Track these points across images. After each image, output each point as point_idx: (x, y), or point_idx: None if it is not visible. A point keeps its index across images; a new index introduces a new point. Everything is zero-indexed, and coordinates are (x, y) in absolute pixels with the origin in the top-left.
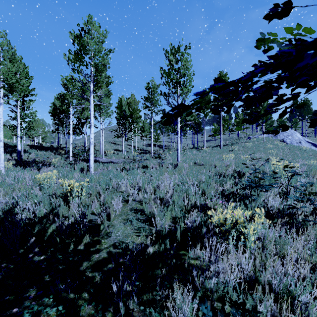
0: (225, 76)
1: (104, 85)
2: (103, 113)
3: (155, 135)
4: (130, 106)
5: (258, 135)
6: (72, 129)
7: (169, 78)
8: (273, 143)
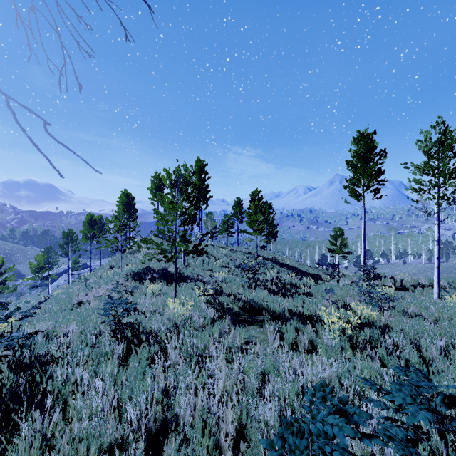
0: None
1: None
2: None
3: None
4: None
5: None
6: None
7: None
8: None
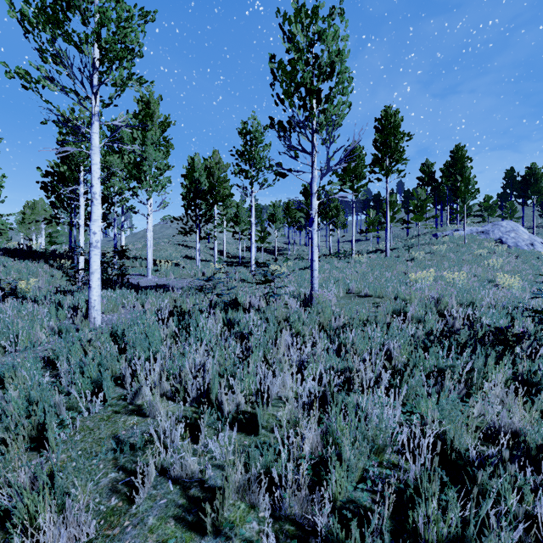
0: (396, 114)
1: (155, 128)
2: (149, 181)
3: (260, 231)
4: (210, 174)
5: (452, 231)
6: (83, 215)
7: (293, 80)
8: (482, 246)
